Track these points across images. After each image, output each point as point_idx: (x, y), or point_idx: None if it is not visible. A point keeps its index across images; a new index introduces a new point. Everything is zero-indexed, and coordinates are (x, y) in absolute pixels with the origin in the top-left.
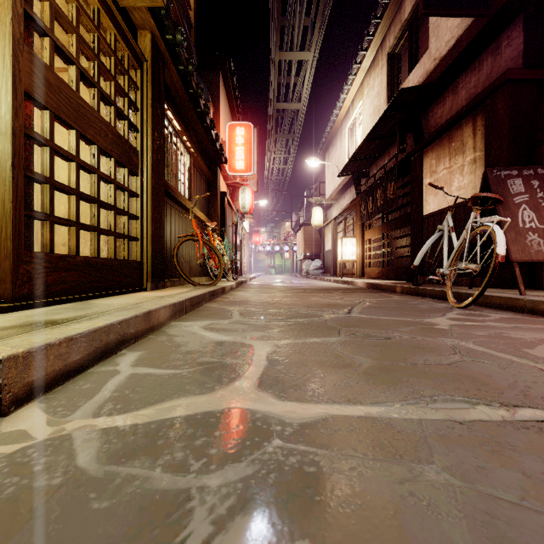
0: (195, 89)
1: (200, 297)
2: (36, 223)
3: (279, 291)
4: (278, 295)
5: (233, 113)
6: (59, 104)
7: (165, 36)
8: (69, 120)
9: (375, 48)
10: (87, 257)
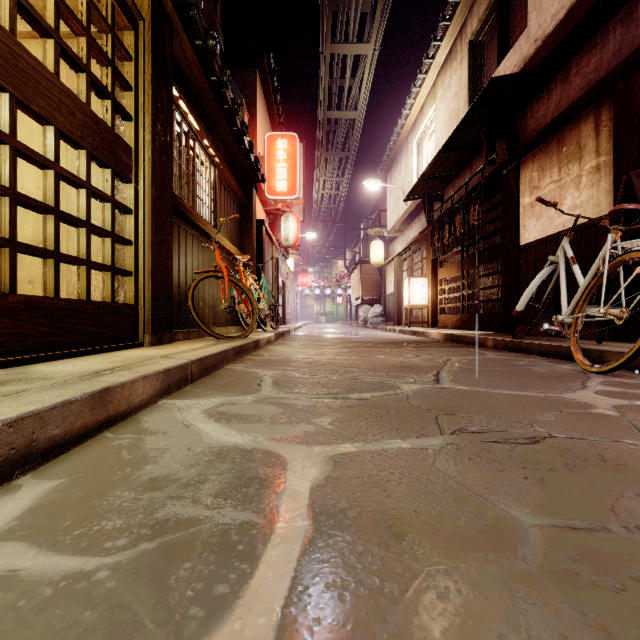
0: (219, 75)
1: (218, 357)
2: None
3: (331, 344)
4: (330, 351)
5: (274, 124)
6: None
7: None
8: None
9: (452, 37)
10: (31, 296)
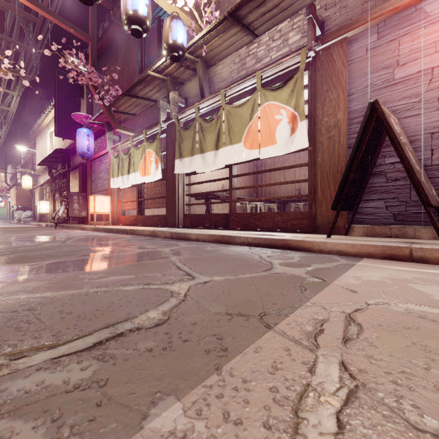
0: None
1: None
2: None
3: None
4: None
5: None
6: None
7: None
8: None
9: None
10: None
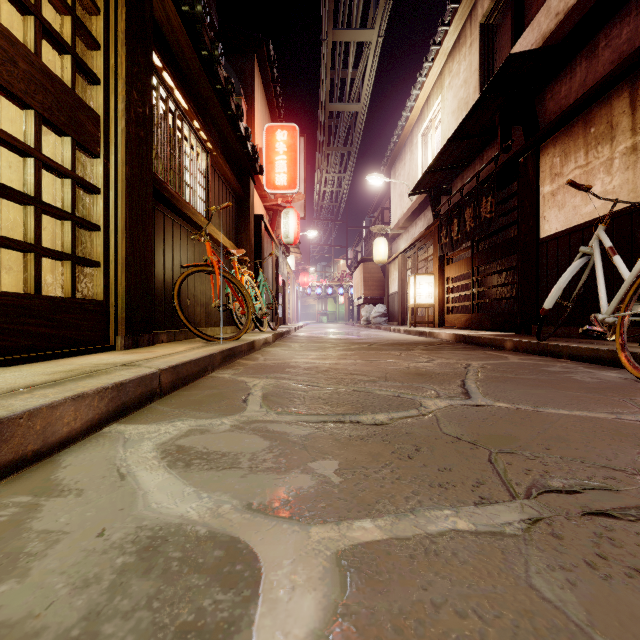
0: (210, 49)
1: (200, 362)
2: None
3: (333, 346)
4: (332, 354)
5: (273, 117)
6: None
7: None
8: None
9: (461, 21)
10: None
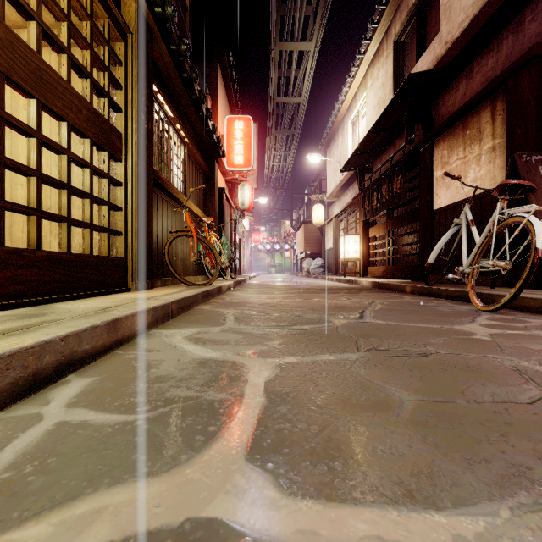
0: (189, 73)
1: (190, 299)
2: (10, 215)
3: (279, 290)
4: (278, 295)
5: (232, 107)
6: (11, 64)
7: (153, 8)
8: (26, 85)
9: (379, 37)
10: (52, 251)
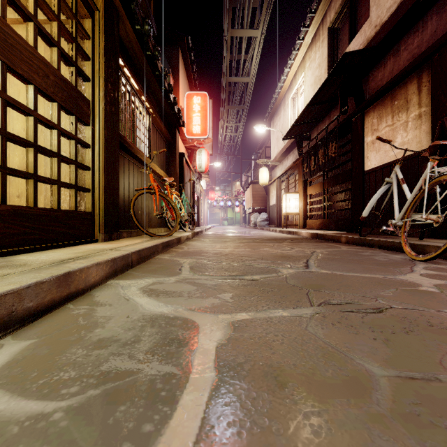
0: (153, 51)
1: (151, 249)
2: None
3: (231, 240)
4: (230, 245)
5: (191, 86)
6: None
7: None
8: None
9: (316, 25)
10: (17, 206)
